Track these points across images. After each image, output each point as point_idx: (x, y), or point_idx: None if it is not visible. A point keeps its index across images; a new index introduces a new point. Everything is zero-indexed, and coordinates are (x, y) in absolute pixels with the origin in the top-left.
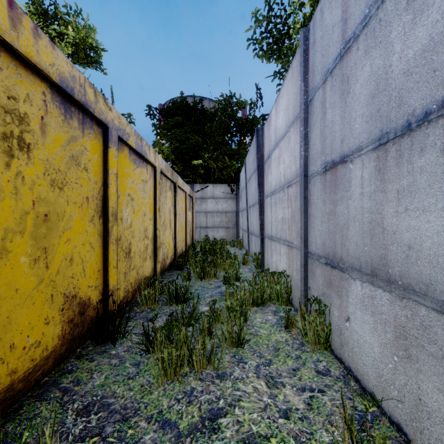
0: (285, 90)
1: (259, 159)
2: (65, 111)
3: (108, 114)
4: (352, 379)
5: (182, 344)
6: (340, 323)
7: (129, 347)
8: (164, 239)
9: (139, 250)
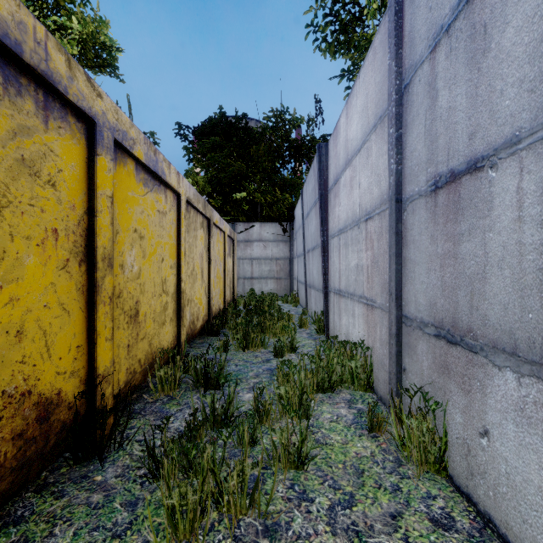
0: (362, 83)
1: (322, 187)
2: (6, 80)
3: (95, 102)
4: (496, 537)
5: (205, 474)
6: (468, 437)
7: (125, 467)
8: (192, 294)
9: (152, 311)
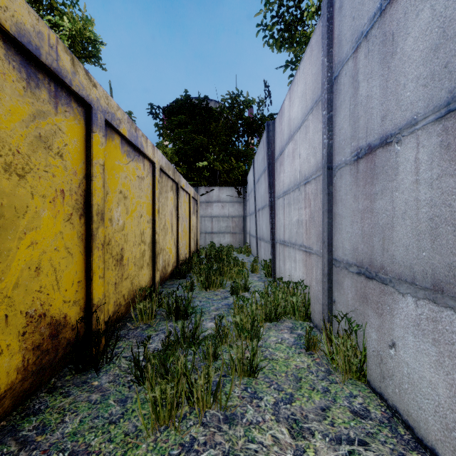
0: (301, 74)
1: (270, 157)
2: (28, 76)
3: (92, 90)
4: (400, 423)
5: (179, 377)
6: (381, 349)
7: (116, 376)
8: (164, 245)
9: (133, 257)
